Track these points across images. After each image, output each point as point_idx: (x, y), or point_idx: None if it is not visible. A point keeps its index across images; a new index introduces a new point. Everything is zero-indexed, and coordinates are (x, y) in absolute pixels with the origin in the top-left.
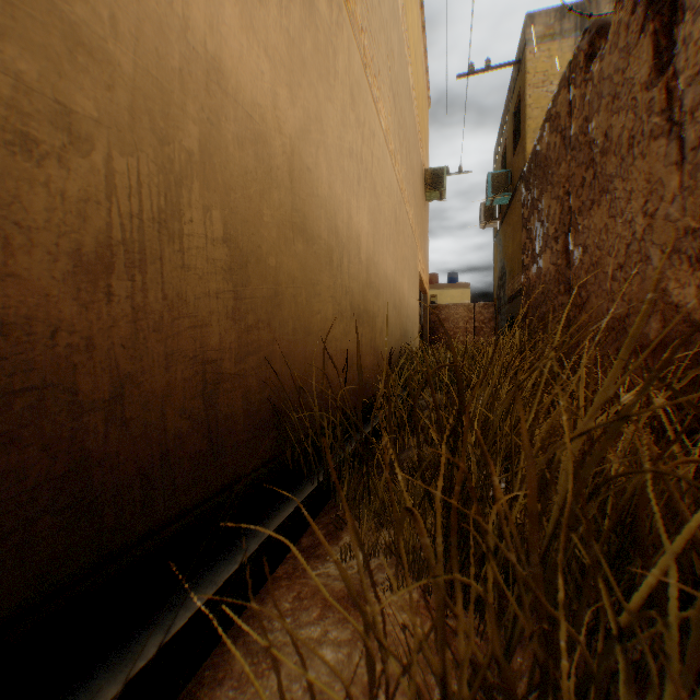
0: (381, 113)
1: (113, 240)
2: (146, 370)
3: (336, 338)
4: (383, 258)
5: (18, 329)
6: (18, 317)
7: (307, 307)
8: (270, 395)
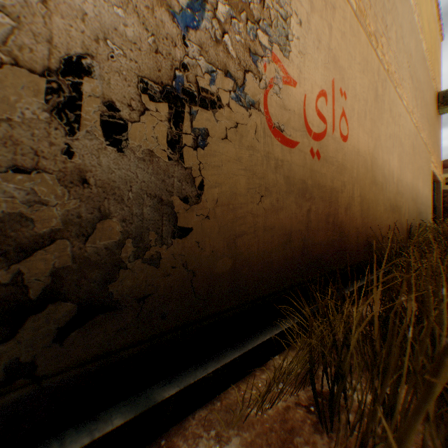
0: (403, 98)
1: (347, 203)
2: (350, 230)
3: (383, 220)
4: (404, 175)
5: (341, 222)
6: (341, 220)
7: (375, 209)
8: (366, 239)
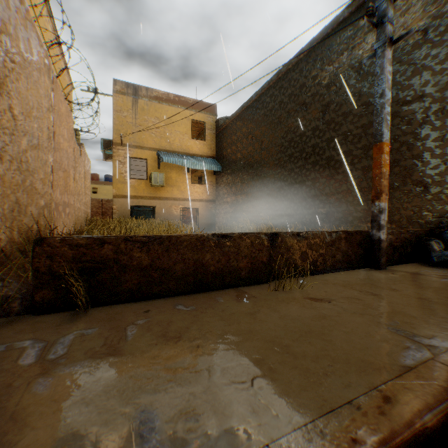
0: None
1: None
2: None
3: None
4: None
5: None
6: None
7: None
8: None
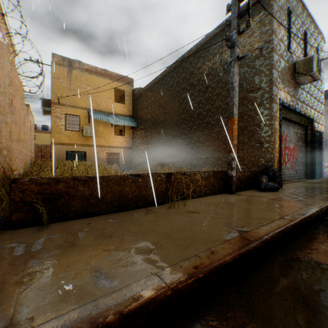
0: None
1: None
2: None
3: None
4: None
5: None
6: None
7: None
8: None
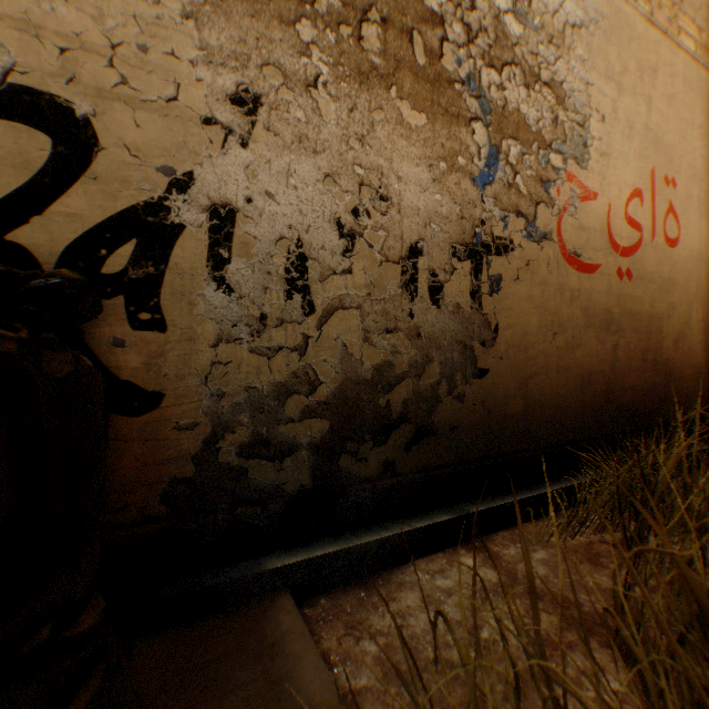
0: None
1: (676, 333)
2: (682, 370)
3: None
4: None
5: (665, 359)
6: (665, 357)
7: None
8: None
